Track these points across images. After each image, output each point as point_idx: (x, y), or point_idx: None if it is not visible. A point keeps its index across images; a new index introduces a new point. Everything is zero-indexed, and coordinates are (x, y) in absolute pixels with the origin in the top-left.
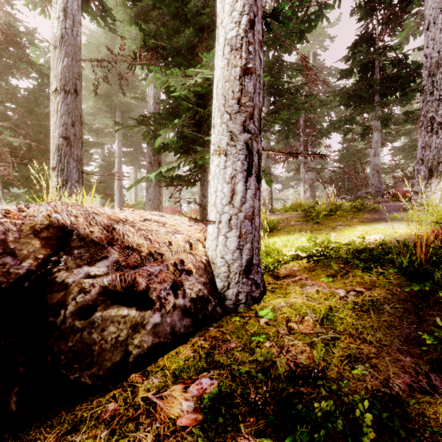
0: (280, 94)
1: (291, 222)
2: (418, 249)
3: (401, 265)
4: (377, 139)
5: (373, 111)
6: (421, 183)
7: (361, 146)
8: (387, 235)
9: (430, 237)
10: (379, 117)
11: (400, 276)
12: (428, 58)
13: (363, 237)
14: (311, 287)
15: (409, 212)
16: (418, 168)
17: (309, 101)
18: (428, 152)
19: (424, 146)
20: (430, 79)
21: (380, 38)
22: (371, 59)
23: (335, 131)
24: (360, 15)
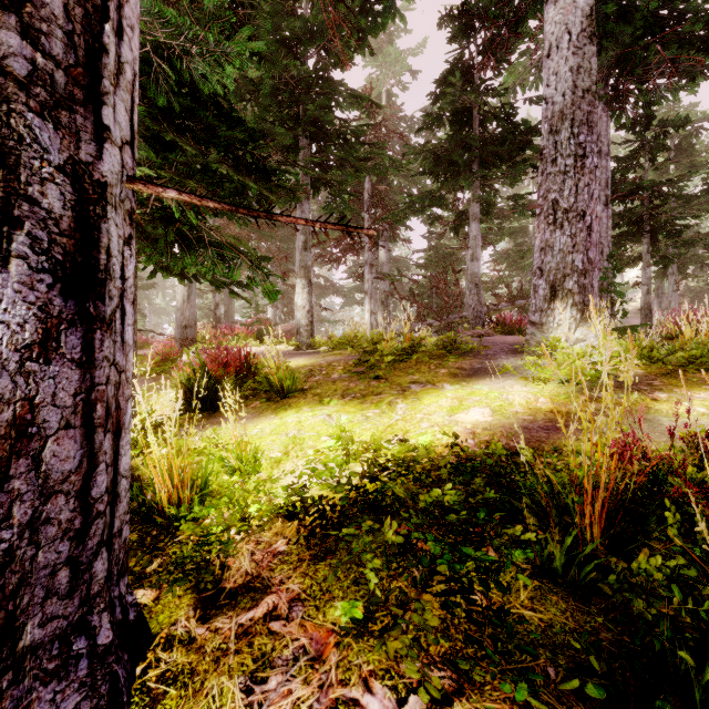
0: (327, 139)
1: (333, 374)
2: (589, 509)
3: (549, 559)
4: (476, 233)
5: (471, 186)
6: (540, 308)
7: (454, 245)
8: (496, 410)
9: (616, 473)
10: (479, 198)
11: (543, 585)
12: (549, 103)
13: (454, 435)
14: (283, 686)
15: (528, 359)
16: (536, 282)
17: (373, 157)
18: (550, 257)
19: (544, 247)
20: (552, 138)
21: (480, 70)
22: (467, 104)
23: (417, 215)
24: (453, 31)
